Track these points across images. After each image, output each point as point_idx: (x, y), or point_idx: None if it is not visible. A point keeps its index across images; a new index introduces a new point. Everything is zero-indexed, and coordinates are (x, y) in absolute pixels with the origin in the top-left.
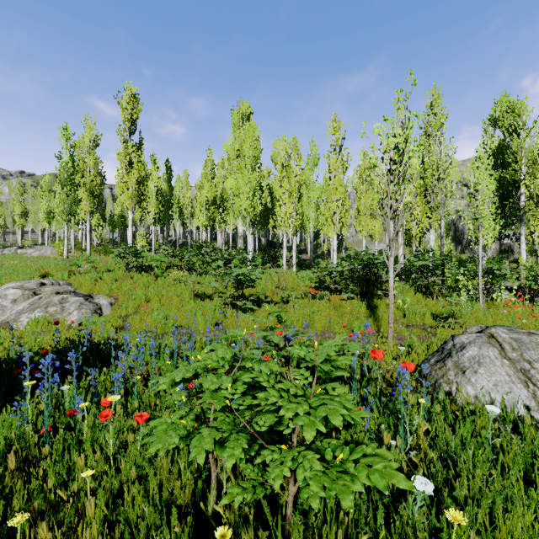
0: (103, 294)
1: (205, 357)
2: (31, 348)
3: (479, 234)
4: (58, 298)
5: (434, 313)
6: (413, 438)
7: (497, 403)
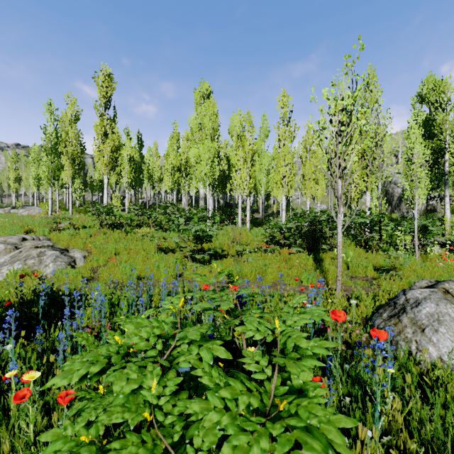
0: (78, 248)
1: (133, 333)
2: None
3: (415, 194)
4: (36, 252)
5: (375, 266)
6: (384, 417)
7: None
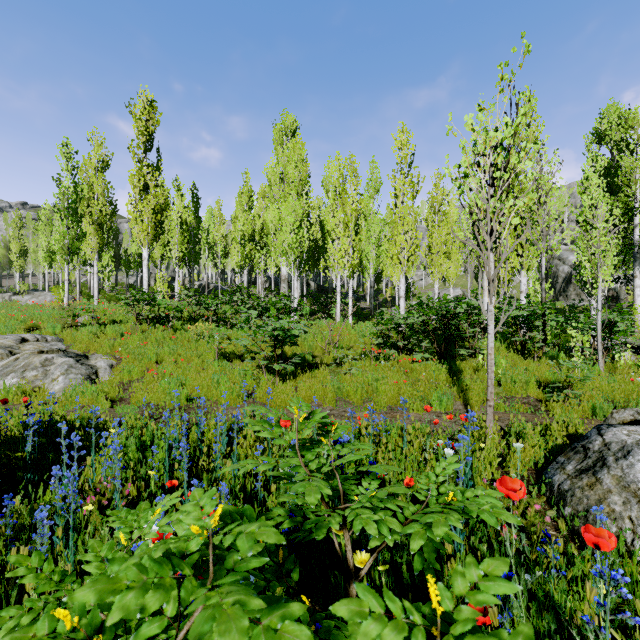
0: (102, 353)
1: None
2: None
3: (599, 274)
4: (40, 359)
5: (539, 381)
6: None
7: None
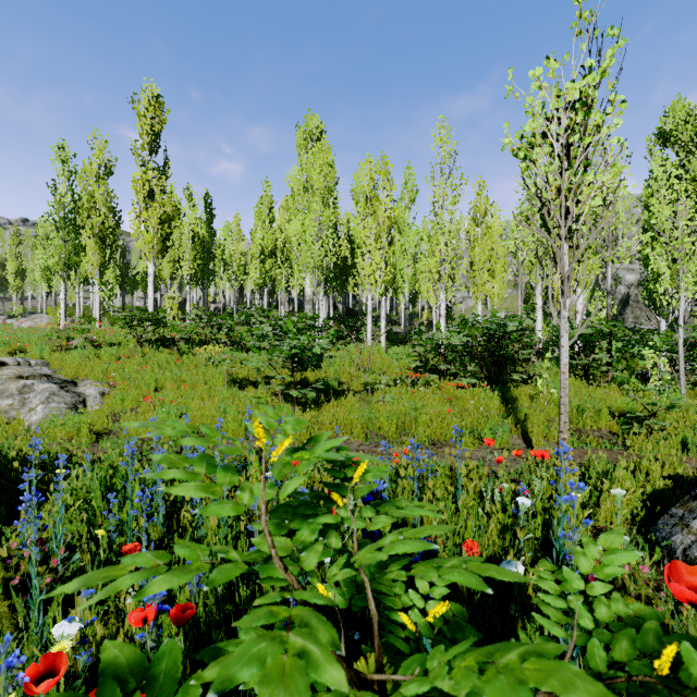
0: (93, 379)
1: None
2: None
3: (681, 283)
4: (17, 385)
5: (611, 410)
6: None
7: None
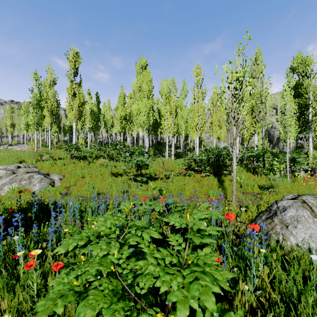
0: (56, 173)
1: (101, 224)
2: (3, 208)
3: (287, 136)
4: (27, 175)
5: (259, 185)
6: (258, 280)
7: (313, 250)
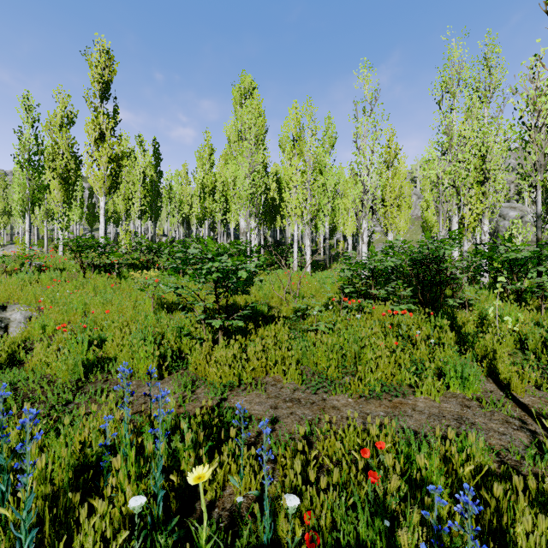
0: (25, 303)
1: None
2: None
3: None
4: None
5: None
6: None
7: None
